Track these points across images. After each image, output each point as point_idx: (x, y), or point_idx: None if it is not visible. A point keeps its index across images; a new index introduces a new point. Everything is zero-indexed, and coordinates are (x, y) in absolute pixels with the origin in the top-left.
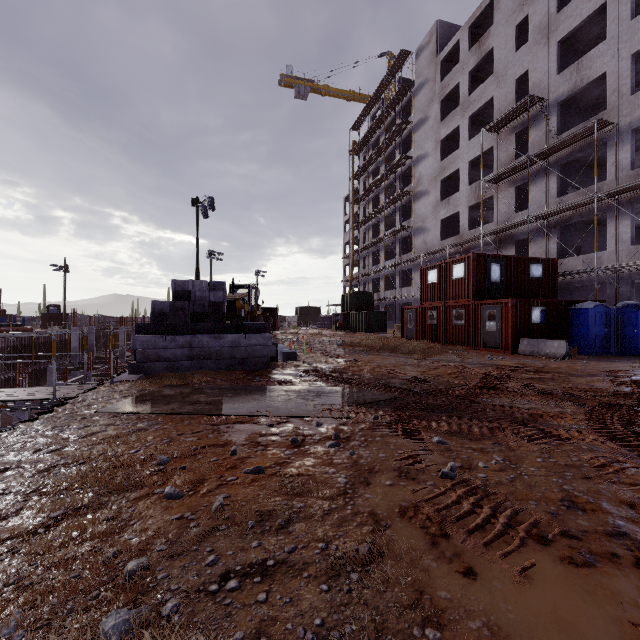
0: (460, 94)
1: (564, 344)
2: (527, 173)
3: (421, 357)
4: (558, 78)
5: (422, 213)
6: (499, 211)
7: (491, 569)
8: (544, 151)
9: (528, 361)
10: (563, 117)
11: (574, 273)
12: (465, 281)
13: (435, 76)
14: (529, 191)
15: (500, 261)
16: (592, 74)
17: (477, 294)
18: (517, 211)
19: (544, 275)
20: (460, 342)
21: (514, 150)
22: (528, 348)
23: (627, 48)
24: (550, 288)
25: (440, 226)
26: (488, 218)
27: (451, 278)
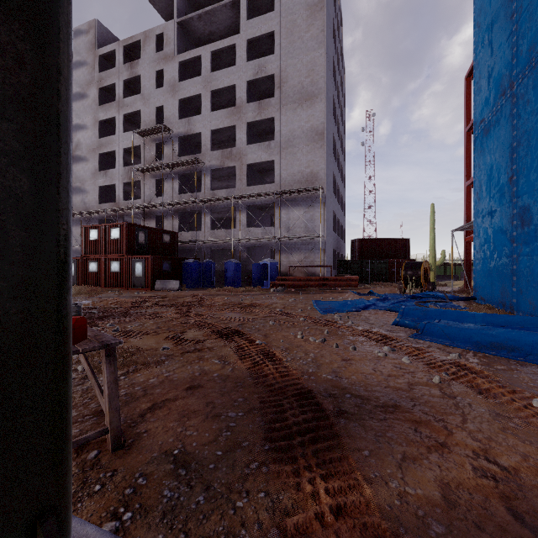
0: (116, 93)
1: (178, 282)
2: (163, 173)
3: (87, 296)
4: (179, 122)
5: (81, 175)
6: (145, 193)
7: (131, 340)
8: (172, 164)
9: (159, 293)
10: (182, 146)
11: (187, 241)
12: (121, 241)
13: (94, 64)
14: (164, 185)
15: (145, 230)
16: (195, 130)
17: (129, 251)
18: (157, 196)
19: (171, 241)
20: (117, 285)
21: (155, 154)
22: (160, 286)
23: (209, 125)
24: (174, 249)
25: (99, 191)
26: (138, 193)
27: (110, 238)
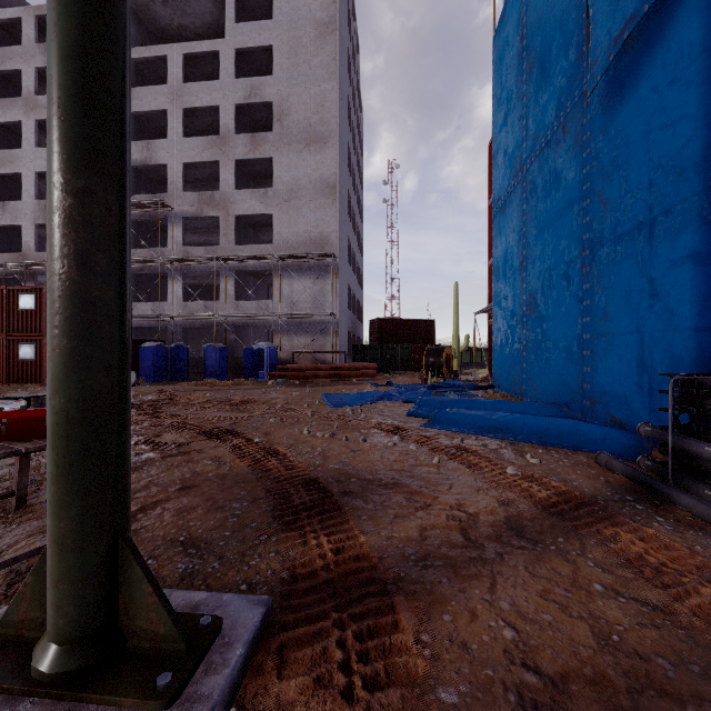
0: (23, 85)
1: (134, 374)
2: None
3: None
4: (133, 144)
5: None
6: None
7: None
8: None
9: None
10: (137, 179)
11: (145, 317)
12: (37, 314)
13: None
14: None
15: None
16: (158, 159)
17: None
18: None
19: None
20: (30, 379)
21: None
22: None
23: (180, 156)
24: None
25: None
26: None
27: (17, 308)
